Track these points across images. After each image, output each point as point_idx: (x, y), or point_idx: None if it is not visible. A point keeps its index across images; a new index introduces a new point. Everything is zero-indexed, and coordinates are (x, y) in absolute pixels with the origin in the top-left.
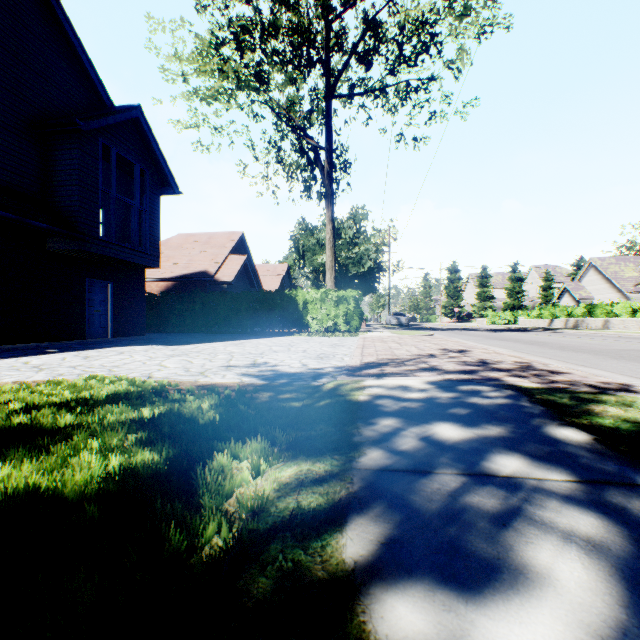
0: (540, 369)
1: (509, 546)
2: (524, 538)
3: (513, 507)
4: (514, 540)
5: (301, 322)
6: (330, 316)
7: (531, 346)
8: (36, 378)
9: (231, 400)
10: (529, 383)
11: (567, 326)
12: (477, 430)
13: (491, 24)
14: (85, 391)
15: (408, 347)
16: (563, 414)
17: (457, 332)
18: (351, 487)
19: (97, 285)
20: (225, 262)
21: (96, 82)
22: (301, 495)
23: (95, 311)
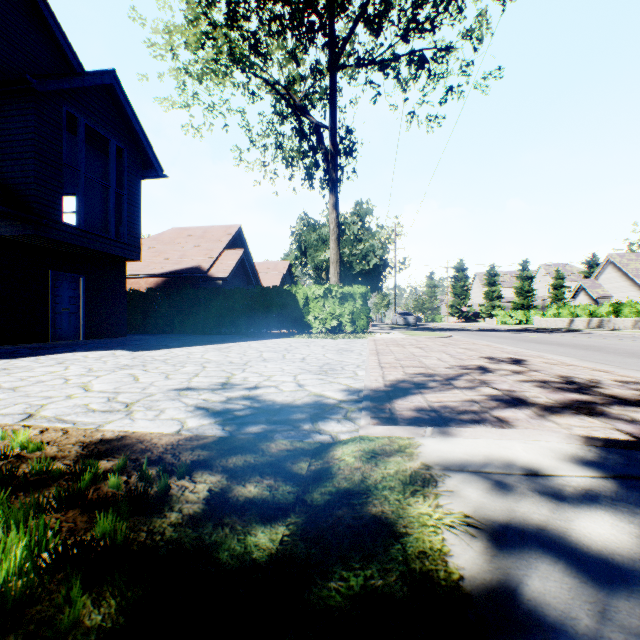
0: None
1: None
2: None
3: None
4: None
5: (302, 322)
6: (334, 315)
7: (590, 352)
8: None
9: (66, 548)
10: None
11: (590, 326)
12: None
13: None
14: None
15: (437, 354)
16: None
17: (475, 333)
18: None
19: (65, 279)
20: (220, 257)
21: (62, 42)
22: None
23: (63, 309)
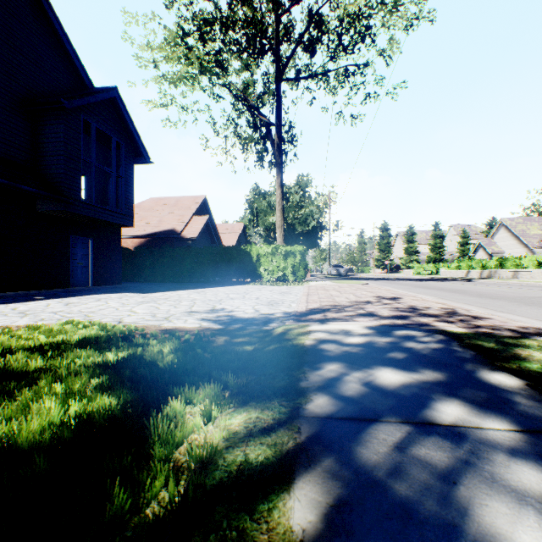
0: (464, 315)
1: (463, 510)
2: (477, 499)
3: (461, 461)
4: (467, 502)
5: (255, 273)
6: (280, 268)
7: (453, 294)
8: (20, 323)
9: (189, 344)
10: (456, 328)
11: (482, 276)
12: (415, 375)
13: (417, 18)
14: (59, 335)
15: (347, 295)
16: (493, 359)
17: (388, 281)
18: (298, 437)
19: (80, 241)
20: (190, 222)
21: (79, 67)
22: (249, 447)
23: (78, 263)
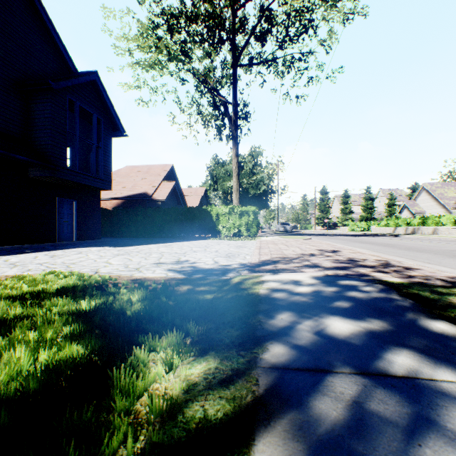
0: (397, 266)
1: None
2: None
3: (421, 418)
4: None
5: (214, 229)
6: (235, 225)
7: (384, 247)
8: (8, 273)
9: (156, 293)
10: (392, 278)
11: (407, 232)
12: (363, 323)
13: (353, 12)
14: (41, 285)
15: (293, 248)
16: (431, 307)
17: (328, 237)
18: (257, 390)
19: (65, 202)
20: (160, 186)
21: (64, 54)
22: (208, 401)
23: (64, 221)
